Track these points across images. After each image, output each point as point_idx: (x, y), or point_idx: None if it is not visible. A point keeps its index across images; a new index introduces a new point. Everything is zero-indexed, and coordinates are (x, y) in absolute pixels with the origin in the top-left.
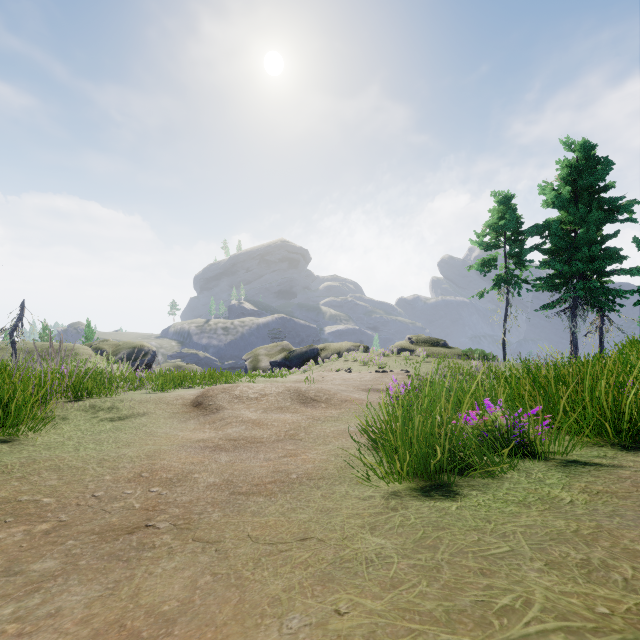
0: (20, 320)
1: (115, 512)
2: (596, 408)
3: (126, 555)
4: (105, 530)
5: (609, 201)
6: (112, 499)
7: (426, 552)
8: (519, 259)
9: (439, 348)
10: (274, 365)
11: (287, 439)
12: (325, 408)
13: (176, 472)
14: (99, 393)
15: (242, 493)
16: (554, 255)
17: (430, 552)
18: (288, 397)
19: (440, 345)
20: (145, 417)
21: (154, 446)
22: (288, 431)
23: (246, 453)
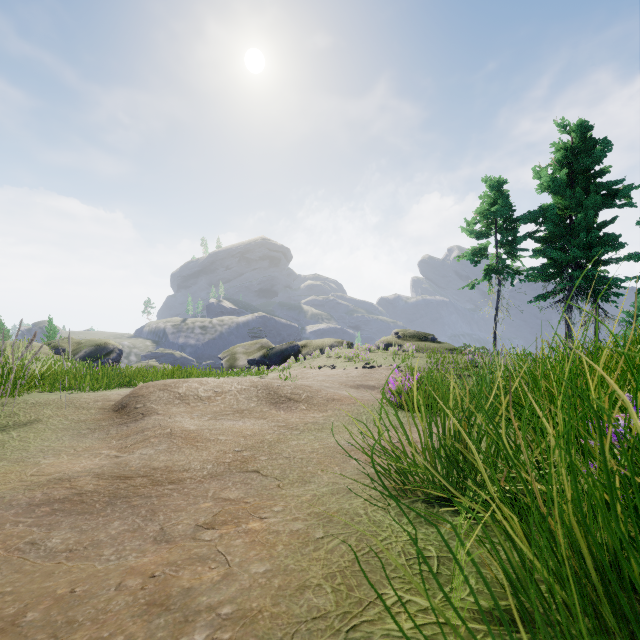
0: None
1: None
2: None
3: None
4: None
5: (607, 185)
6: None
7: None
8: (512, 247)
9: (428, 343)
10: (252, 363)
11: (232, 471)
12: (305, 410)
13: None
14: None
15: None
16: (548, 243)
17: None
18: (253, 395)
19: (428, 340)
20: (21, 429)
21: None
22: (240, 452)
23: (123, 518)
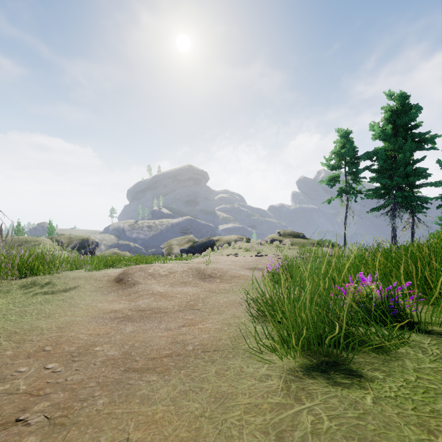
0: None
1: None
2: None
3: None
4: None
5: (419, 135)
6: None
7: None
8: (355, 176)
9: (299, 239)
10: (183, 252)
11: (187, 309)
12: (219, 282)
13: (79, 345)
14: (42, 272)
15: (136, 369)
16: (380, 173)
17: None
18: (190, 274)
19: (300, 237)
20: (74, 291)
21: (70, 317)
22: (189, 302)
23: (150, 323)
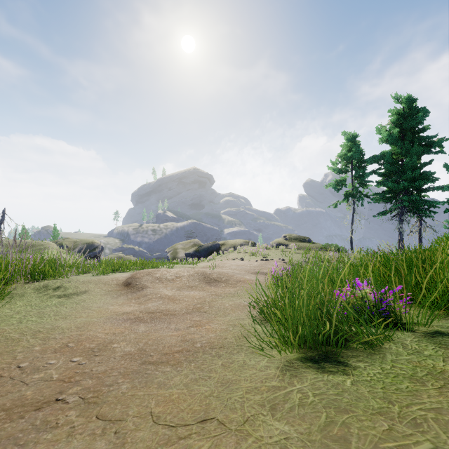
0: (2, 223)
1: (32, 384)
2: (445, 286)
3: (25, 437)
4: (15, 405)
5: (426, 138)
6: (34, 370)
7: (337, 447)
8: (362, 180)
9: (305, 243)
10: (188, 256)
11: (194, 311)
12: (224, 286)
13: (98, 342)
14: (53, 276)
15: (152, 362)
16: (387, 177)
17: (342, 448)
18: (196, 278)
19: (306, 241)
20: (85, 294)
21: (86, 318)
22: (196, 305)
23: (160, 324)
